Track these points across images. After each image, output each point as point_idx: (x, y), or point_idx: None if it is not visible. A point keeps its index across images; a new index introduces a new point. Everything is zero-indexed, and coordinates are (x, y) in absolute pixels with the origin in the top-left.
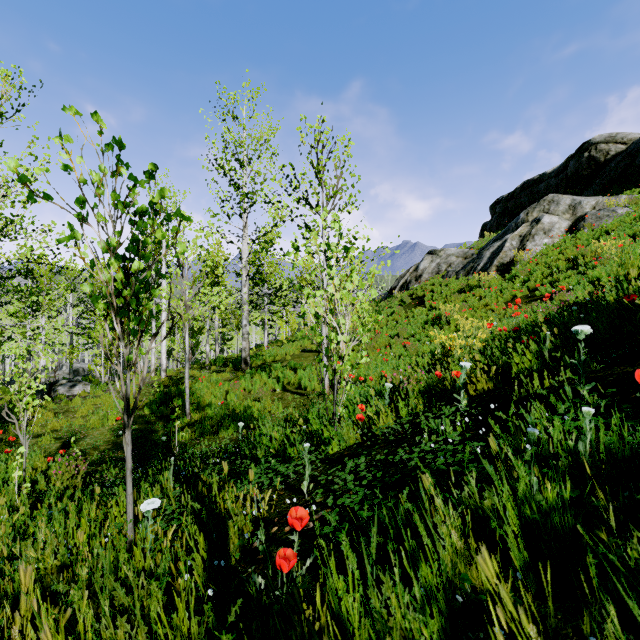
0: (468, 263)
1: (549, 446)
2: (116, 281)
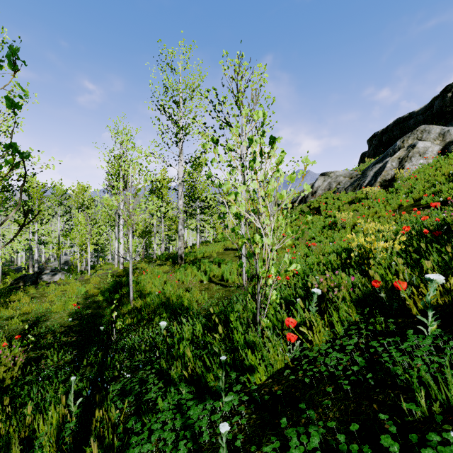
0: (354, 181)
1: None
2: None
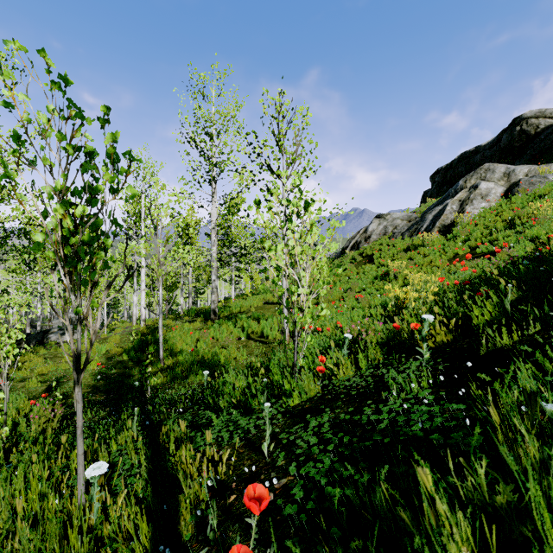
0: (412, 225)
1: (546, 413)
2: (64, 229)
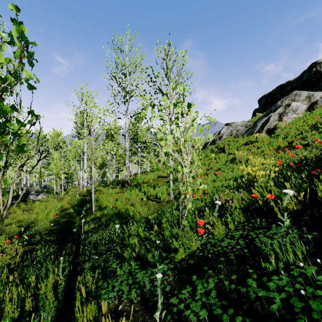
0: (248, 129)
1: None
2: None
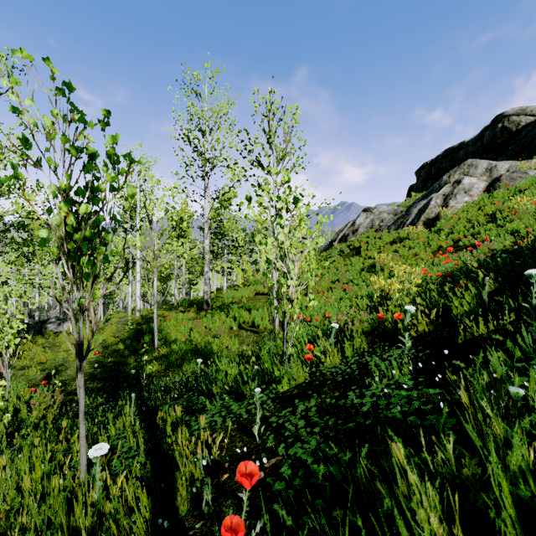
0: (398, 219)
1: None
2: (67, 225)
